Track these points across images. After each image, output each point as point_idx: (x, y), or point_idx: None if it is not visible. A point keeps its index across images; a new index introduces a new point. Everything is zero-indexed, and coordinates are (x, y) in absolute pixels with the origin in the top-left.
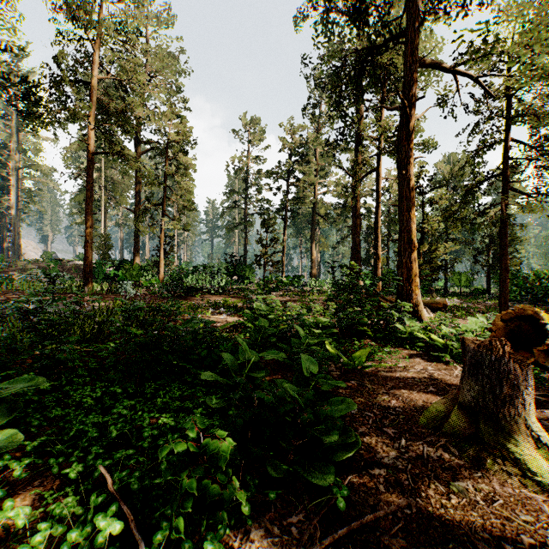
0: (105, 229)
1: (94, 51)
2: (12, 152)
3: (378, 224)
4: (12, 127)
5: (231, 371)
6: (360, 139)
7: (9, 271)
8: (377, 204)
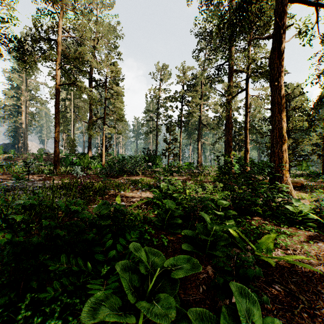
0: (73, 135)
1: (60, 19)
2: (23, 91)
3: (247, 127)
4: (23, 77)
5: (128, 295)
6: (232, 71)
7: (17, 160)
8: (246, 113)
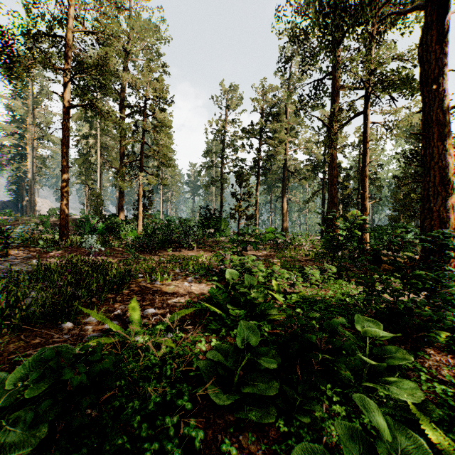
0: (100, 188)
1: (69, 4)
2: (28, 125)
3: (365, 172)
4: (28, 105)
5: None
6: (337, 89)
7: (15, 224)
8: (363, 150)
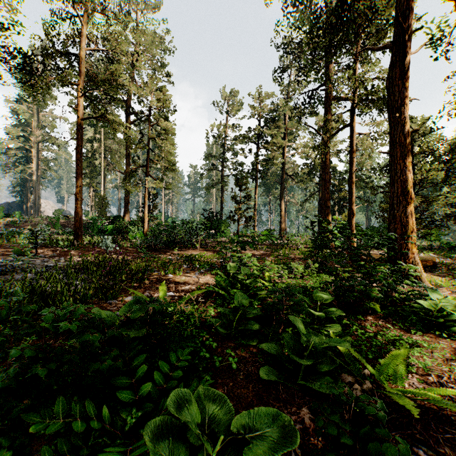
0: (104, 190)
1: (83, 25)
2: (33, 129)
3: (352, 179)
4: (33, 108)
5: None
6: (330, 99)
7: (24, 226)
8: (351, 159)
